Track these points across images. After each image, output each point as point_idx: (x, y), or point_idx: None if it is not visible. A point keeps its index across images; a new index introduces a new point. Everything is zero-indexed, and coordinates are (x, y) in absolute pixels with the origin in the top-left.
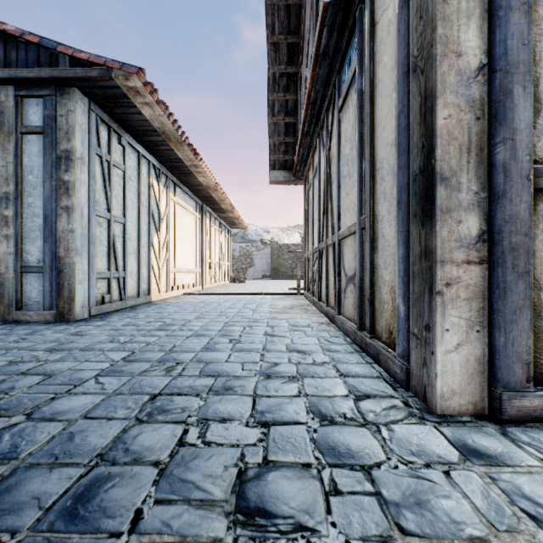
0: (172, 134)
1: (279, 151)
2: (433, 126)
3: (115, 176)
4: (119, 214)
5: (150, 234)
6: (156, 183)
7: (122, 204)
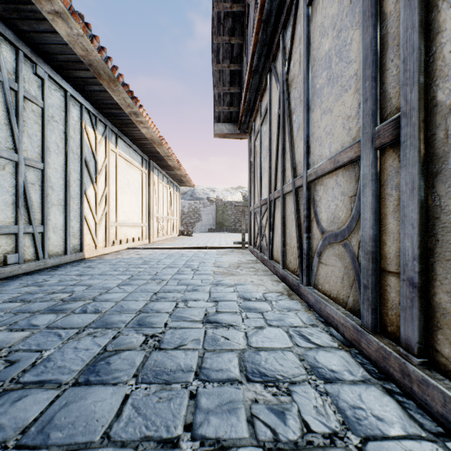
0: (101, 67)
1: (224, 102)
2: None
3: (29, 112)
4: (34, 157)
5: (83, 184)
6: (92, 130)
7: (40, 147)
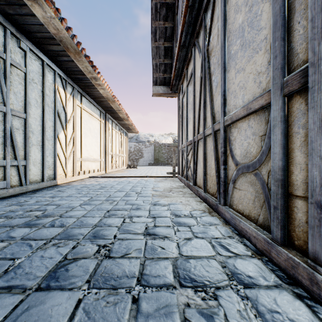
0: (69, 42)
1: (160, 70)
2: None
3: (14, 75)
4: (19, 109)
5: (56, 130)
6: (62, 90)
7: (23, 101)
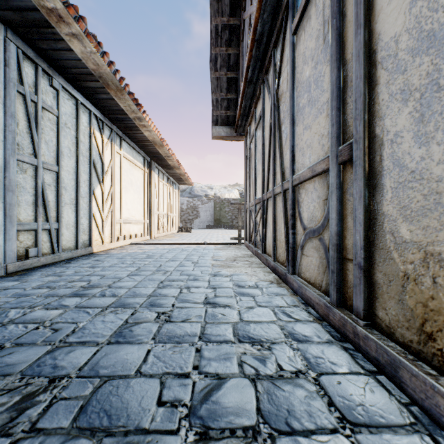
0: (110, 79)
1: (221, 107)
2: None
3: (46, 120)
4: (50, 161)
5: (91, 185)
6: (99, 134)
7: (55, 151)
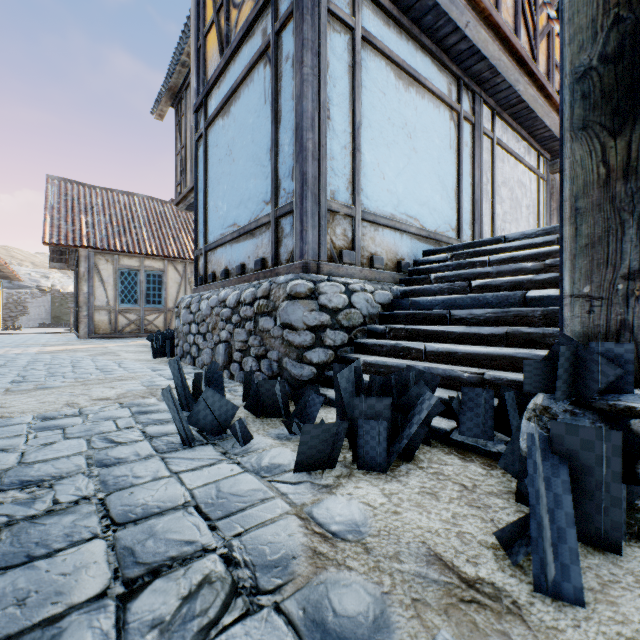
0: None
1: (57, 254)
2: (80, 300)
3: None
4: None
5: None
6: None
7: None
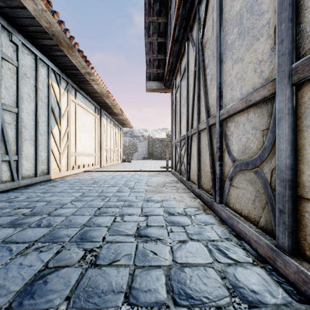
0: (61, 37)
1: (153, 66)
2: None
3: (6, 69)
4: (10, 103)
5: (49, 125)
6: (56, 85)
7: (15, 96)
